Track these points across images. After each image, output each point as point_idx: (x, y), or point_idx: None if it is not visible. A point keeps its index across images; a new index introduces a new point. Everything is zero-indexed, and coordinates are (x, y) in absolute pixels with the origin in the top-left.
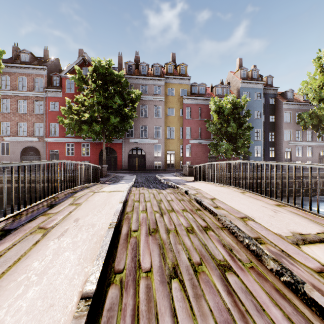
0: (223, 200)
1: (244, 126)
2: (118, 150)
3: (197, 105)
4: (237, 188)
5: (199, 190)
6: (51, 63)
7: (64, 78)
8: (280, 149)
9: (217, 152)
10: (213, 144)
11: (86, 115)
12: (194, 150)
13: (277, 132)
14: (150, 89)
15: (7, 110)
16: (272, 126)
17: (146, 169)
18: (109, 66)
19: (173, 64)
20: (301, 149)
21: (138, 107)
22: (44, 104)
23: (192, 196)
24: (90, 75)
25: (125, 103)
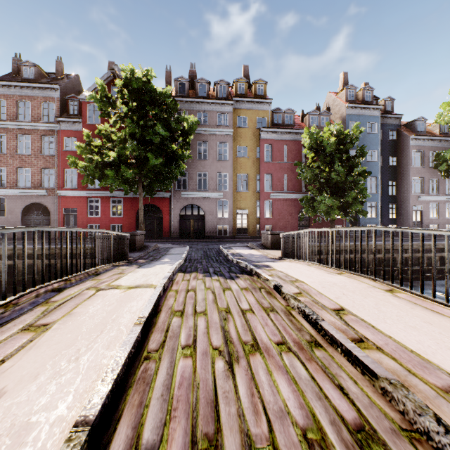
0: (362, 315)
1: (356, 171)
2: (164, 208)
3: (282, 141)
4: (371, 279)
5: (301, 284)
6: (67, 81)
7: (85, 103)
8: (406, 206)
9: (314, 211)
10: (308, 199)
11: (112, 154)
12: (277, 208)
13: (401, 181)
14: (212, 118)
15: (3, 150)
16: (393, 172)
17: (205, 236)
18: (148, 79)
19: (246, 80)
20: (438, 207)
21: (194, 144)
22: (56, 140)
23: (291, 300)
24: (118, 93)
25: (172, 135)
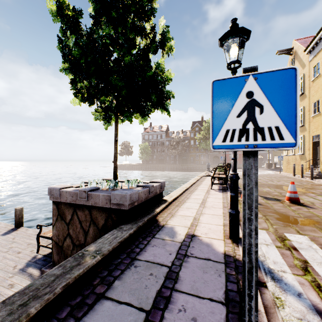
0: None
1: None
2: None
3: None
4: None
5: None
6: None
7: None
8: None
9: None
10: None
11: None
12: None
13: None
14: None
15: None
16: None
17: None
18: None
19: None
20: None
21: None
22: None
23: None
24: None
25: None
